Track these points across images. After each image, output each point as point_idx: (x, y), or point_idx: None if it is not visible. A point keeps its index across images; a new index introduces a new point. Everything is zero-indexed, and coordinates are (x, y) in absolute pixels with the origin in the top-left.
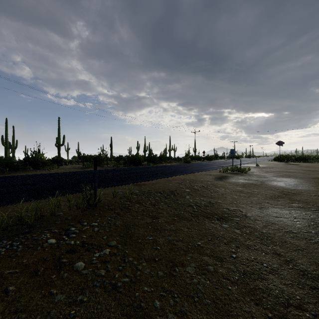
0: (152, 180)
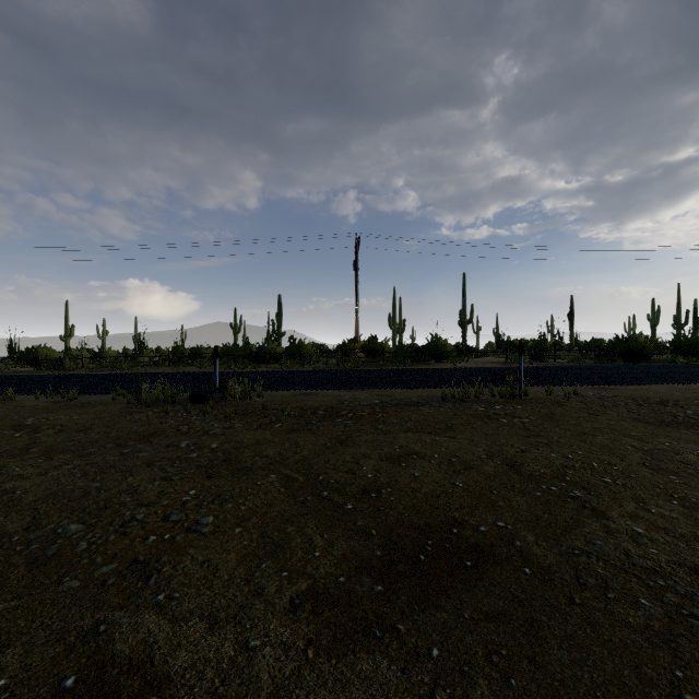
0: (641, 386)
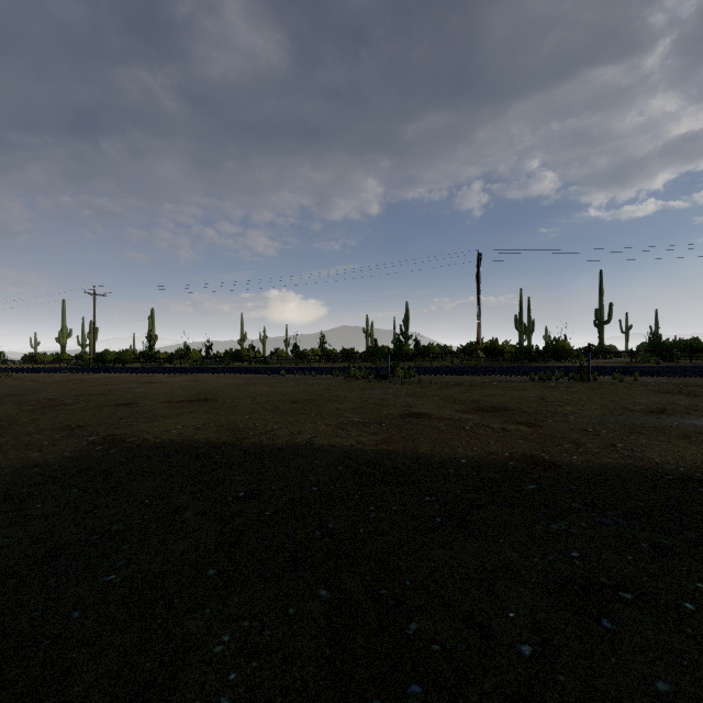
0: None
